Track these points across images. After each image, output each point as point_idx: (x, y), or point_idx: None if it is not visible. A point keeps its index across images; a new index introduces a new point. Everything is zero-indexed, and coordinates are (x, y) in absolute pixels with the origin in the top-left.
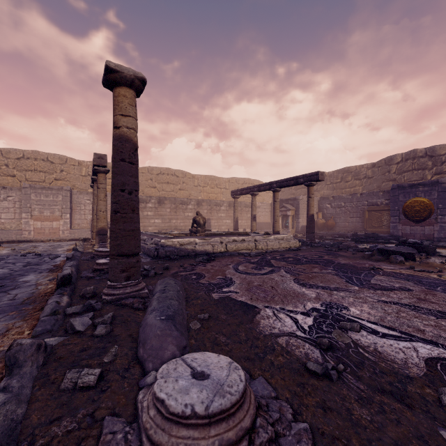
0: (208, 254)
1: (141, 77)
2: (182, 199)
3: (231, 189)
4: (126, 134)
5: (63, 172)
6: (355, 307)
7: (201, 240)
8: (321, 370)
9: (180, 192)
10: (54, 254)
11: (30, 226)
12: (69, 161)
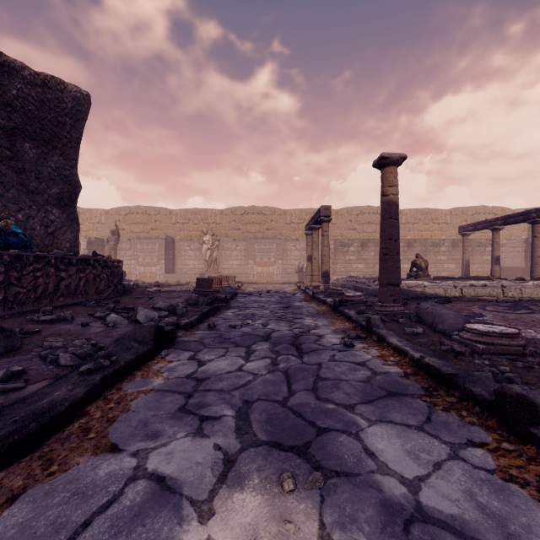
0: (440, 298)
1: (404, 156)
2: None
3: (453, 223)
4: (392, 199)
5: (272, 222)
6: None
7: (430, 283)
8: None
9: None
10: (287, 292)
11: (254, 271)
12: (277, 211)
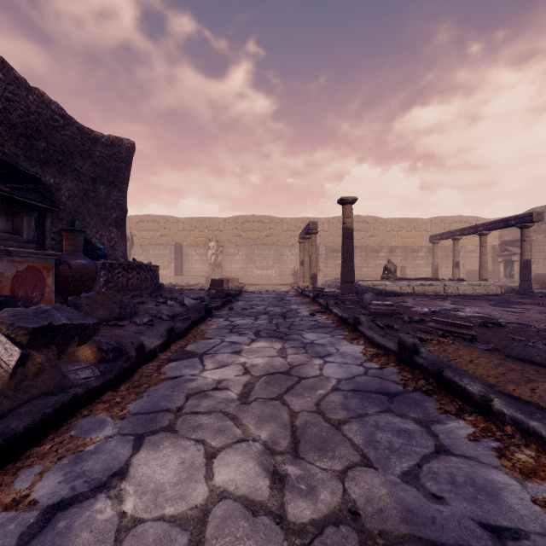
0: (396, 294)
1: (355, 198)
2: (373, 247)
3: (433, 231)
4: (349, 226)
5: (271, 230)
6: (470, 309)
7: (390, 282)
8: (425, 313)
9: (370, 239)
10: (283, 291)
11: (254, 274)
12: (274, 220)
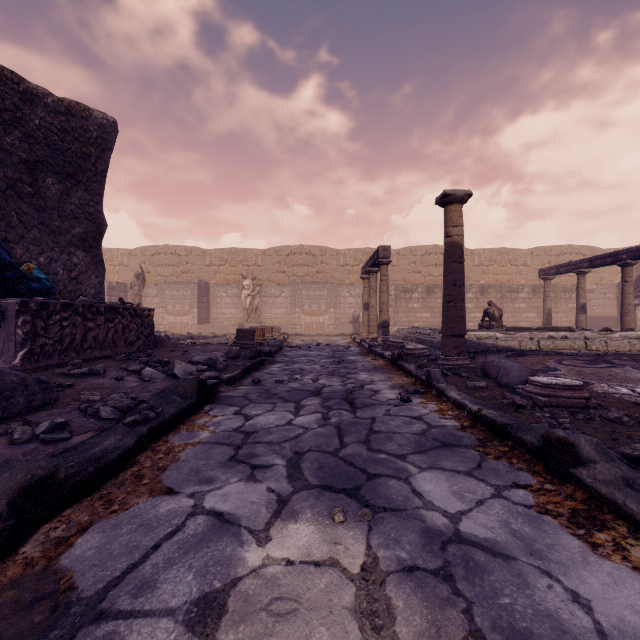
0: (513, 351)
1: (469, 193)
2: None
3: (535, 265)
4: (457, 241)
5: (323, 264)
6: None
7: (502, 334)
8: None
9: None
10: (340, 345)
11: (301, 321)
12: (328, 251)
